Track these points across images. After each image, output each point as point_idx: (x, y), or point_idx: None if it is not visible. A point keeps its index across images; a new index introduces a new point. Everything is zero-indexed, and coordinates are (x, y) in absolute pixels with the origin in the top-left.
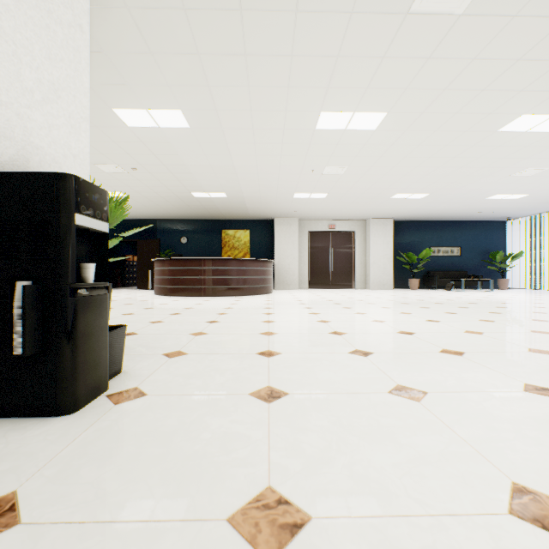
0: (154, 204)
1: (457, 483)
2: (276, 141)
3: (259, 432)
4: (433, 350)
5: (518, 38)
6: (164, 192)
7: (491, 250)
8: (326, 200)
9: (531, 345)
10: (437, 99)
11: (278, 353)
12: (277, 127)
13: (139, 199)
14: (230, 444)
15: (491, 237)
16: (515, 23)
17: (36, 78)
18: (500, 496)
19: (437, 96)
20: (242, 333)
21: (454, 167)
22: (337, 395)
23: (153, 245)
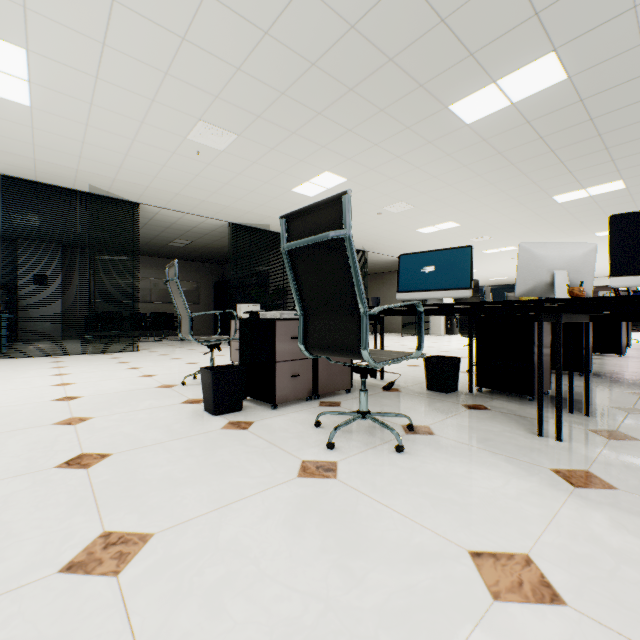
0: None
1: None
2: (513, 268)
3: None
4: None
5: None
6: None
7: None
8: None
9: None
10: None
11: None
12: (509, 267)
13: None
14: None
15: None
16: None
17: None
18: None
19: None
20: None
21: None
22: None
23: None
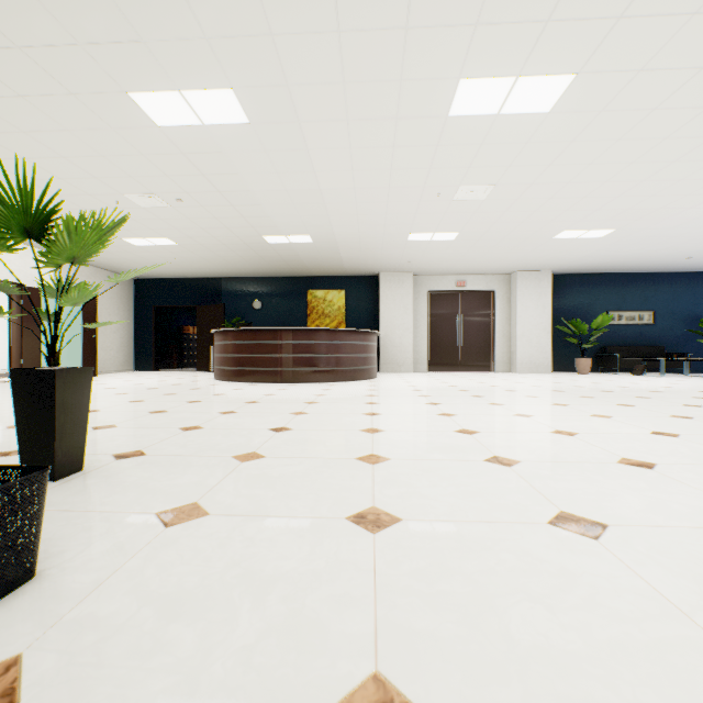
0: (215, 255)
1: None
2: (384, 142)
3: None
4: None
5: None
6: (225, 237)
7: (702, 316)
8: (455, 243)
9: None
10: (674, 37)
11: (394, 520)
12: (386, 115)
13: (194, 248)
14: None
15: (701, 296)
16: None
17: None
18: None
19: (677, 30)
20: (325, 456)
21: (668, 180)
22: None
23: (216, 312)
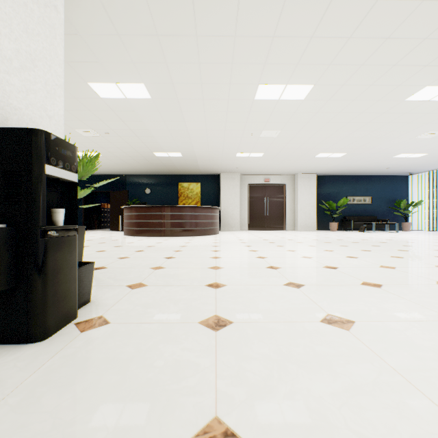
0: (124, 162)
1: (393, 414)
2: (222, 109)
3: (207, 360)
4: (355, 282)
5: (426, 19)
6: (131, 152)
7: (397, 199)
8: (262, 158)
9: (437, 278)
10: (355, 73)
11: (224, 285)
12: (223, 97)
13: (111, 158)
14: (180, 372)
15: (396, 188)
16: (423, 6)
17: (14, 48)
18: (437, 429)
19: (356, 70)
20: (193, 267)
21: (367, 131)
22: (276, 323)
23: (123, 195)
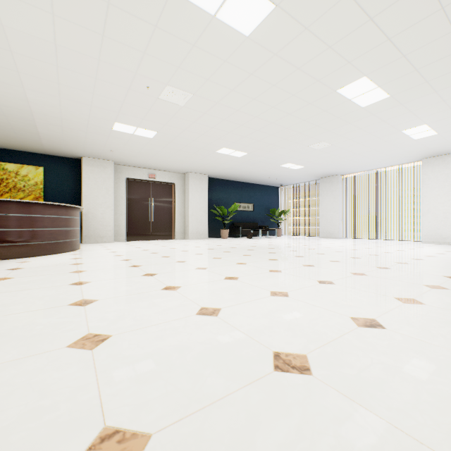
0: None
1: None
2: None
3: None
4: None
5: None
6: None
7: (271, 208)
8: (153, 141)
9: None
10: (332, 8)
11: None
12: None
13: None
14: None
15: (271, 198)
16: None
17: None
18: None
19: (335, 3)
20: None
21: (282, 127)
22: None
23: None
